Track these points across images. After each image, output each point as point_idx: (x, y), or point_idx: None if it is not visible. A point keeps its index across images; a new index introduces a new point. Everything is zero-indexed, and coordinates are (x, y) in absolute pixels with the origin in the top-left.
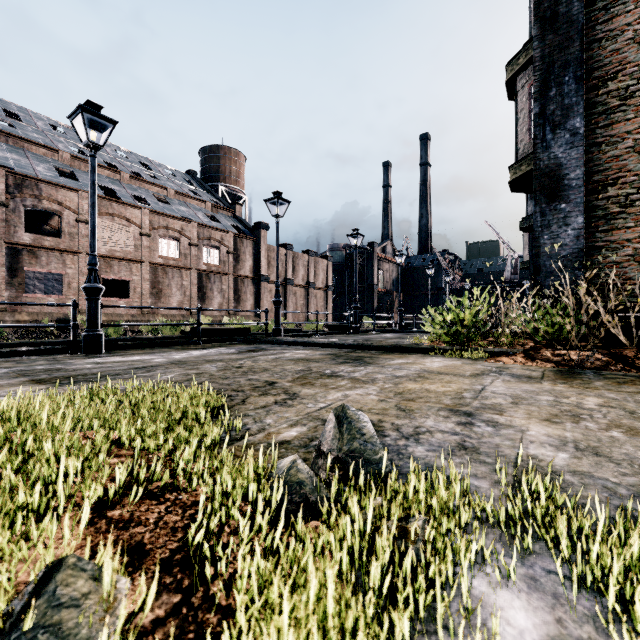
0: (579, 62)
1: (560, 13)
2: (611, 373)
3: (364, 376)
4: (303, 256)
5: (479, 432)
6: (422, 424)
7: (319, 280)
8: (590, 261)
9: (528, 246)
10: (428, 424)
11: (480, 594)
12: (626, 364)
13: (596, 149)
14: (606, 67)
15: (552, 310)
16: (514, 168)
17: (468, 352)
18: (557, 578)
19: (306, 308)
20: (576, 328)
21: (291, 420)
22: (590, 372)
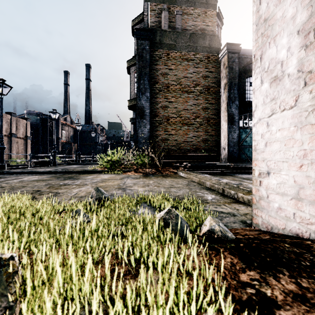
0: (149, 75)
1: (144, 56)
2: (156, 175)
3: (81, 183)
4: (6, 115)
5: (128, 192)
6: (112, 192)
7: (20, 132)
8: (151, 140)
9: (133, 128)
10: (114, 192)
11: (136, 210)
12: (159, 172)
13: (153, 104)
14: (155, 79)
15: (142, 156)
16: (130, 101)
17: (116, 171)
18: (146, 206)
19: (9, 150)
20: (148, 162)
21: (67, 199)
22: (151, 175)
